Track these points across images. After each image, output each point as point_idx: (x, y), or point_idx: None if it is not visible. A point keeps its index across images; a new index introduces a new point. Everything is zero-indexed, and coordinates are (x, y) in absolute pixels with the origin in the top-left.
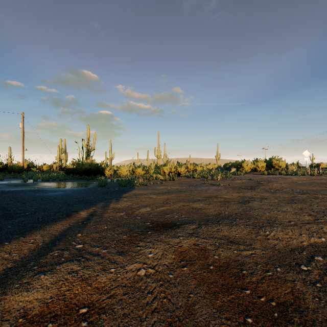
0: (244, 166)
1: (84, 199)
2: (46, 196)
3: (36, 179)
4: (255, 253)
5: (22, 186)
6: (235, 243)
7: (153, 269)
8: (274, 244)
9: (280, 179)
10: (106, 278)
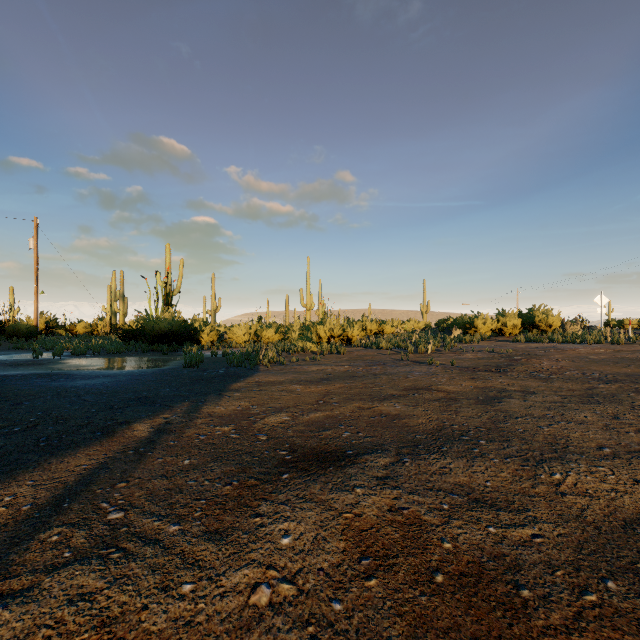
0: (478, 325)
1: (150, 394)
2: (70, 388)
3: (59, 351)
4: (541, 533)
5: (28, 365)
6: (488, 505)
7: (292, 585)
8: (581, 508)
9: (553, 351)
10: (166, 616)
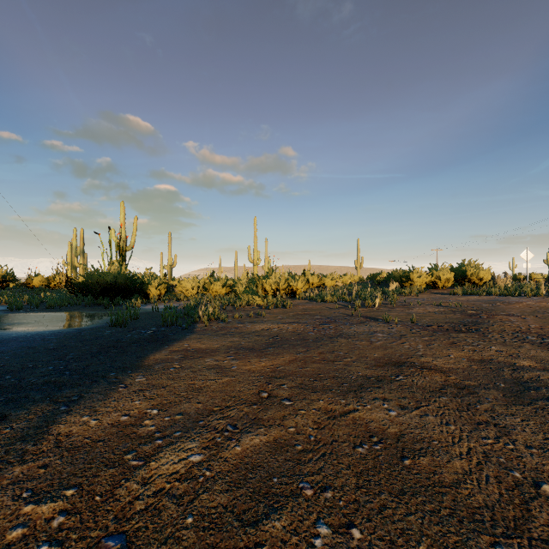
0: (414, 278)
1: (7, 382)
2: None
3: None
4: None
5: None
6: None
7: None
8: None
9: (501, 305)
10: None
